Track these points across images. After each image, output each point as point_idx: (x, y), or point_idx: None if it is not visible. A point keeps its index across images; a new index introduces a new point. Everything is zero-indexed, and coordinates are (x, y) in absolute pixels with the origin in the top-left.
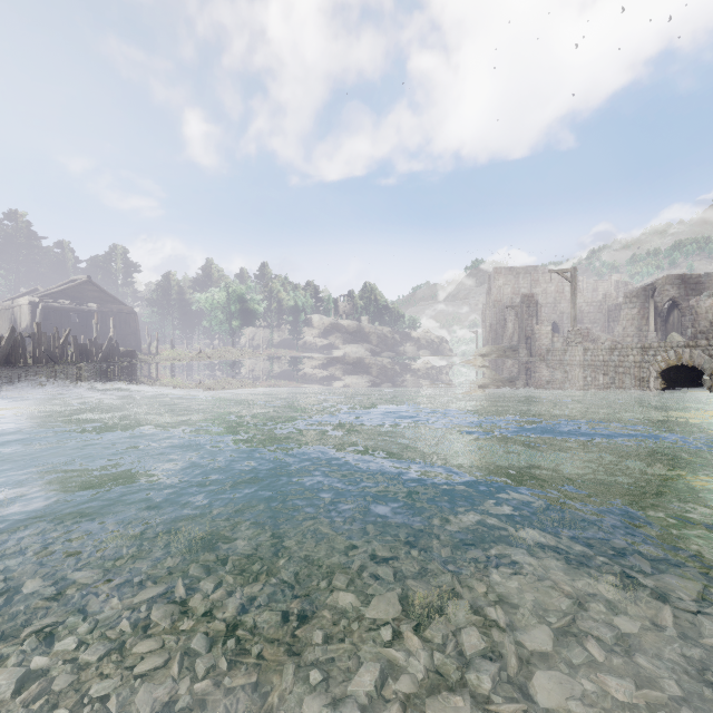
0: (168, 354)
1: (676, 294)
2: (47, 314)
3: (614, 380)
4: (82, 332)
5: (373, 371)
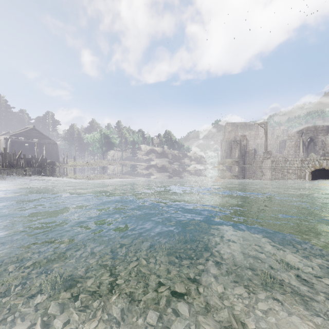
0: (72, 163)
1: (312, 135)
2: (13, 144)
3: (287, 176)
4: (30, 153)
5: (170, 171)
